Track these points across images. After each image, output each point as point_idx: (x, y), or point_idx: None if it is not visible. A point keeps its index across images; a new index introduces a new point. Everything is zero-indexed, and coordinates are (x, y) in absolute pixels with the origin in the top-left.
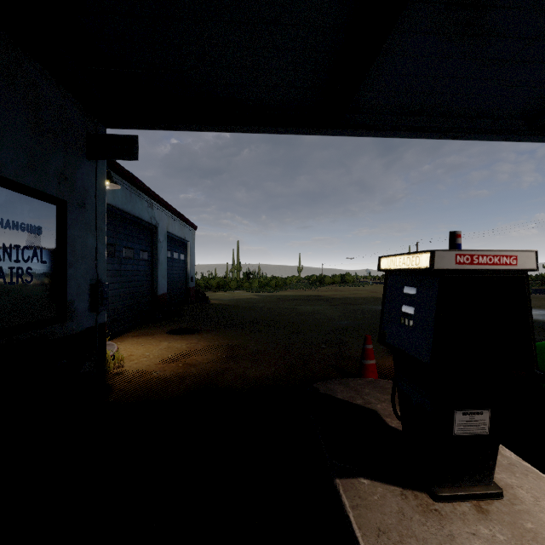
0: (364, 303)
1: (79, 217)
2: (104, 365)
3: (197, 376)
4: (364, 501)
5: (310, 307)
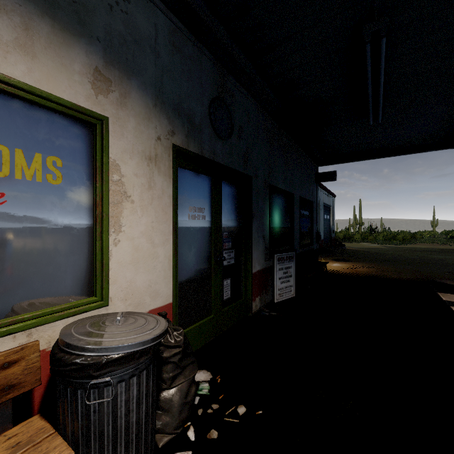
0: None
1: (314, 206)
2: None
3: (364, 274)
4: (446, 295)
5: (441, 256)
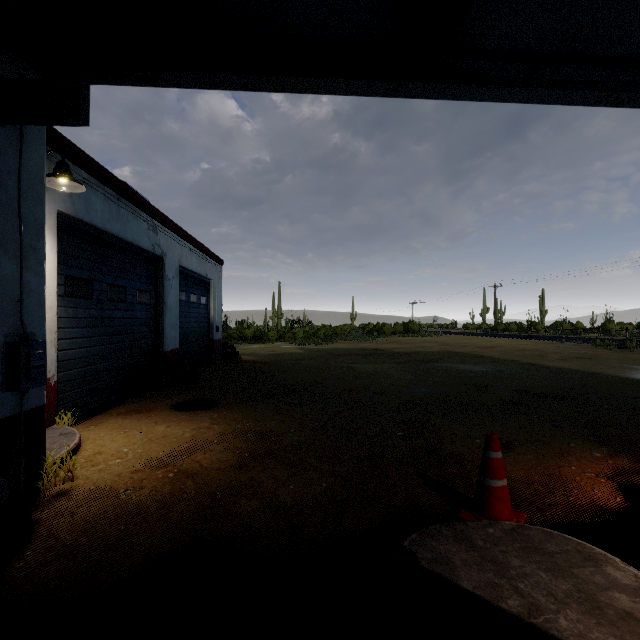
0: (438, 360)
1: None
2: (40, 478)
3: (194, 501)
4: None
5: (370, 366)
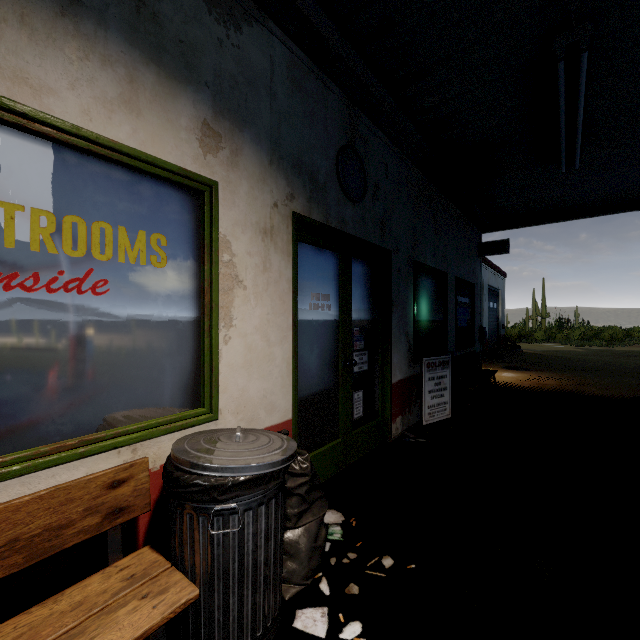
0: None
1: (476, 291)
2: None
3: (552, 389)
4: None
5: None
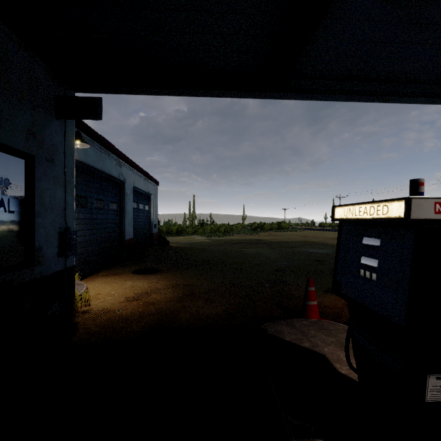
0: (298, 246)
1: (48, 171)
2: (72, 304)
3: (156, 315)
4: None
5: (253, 250)
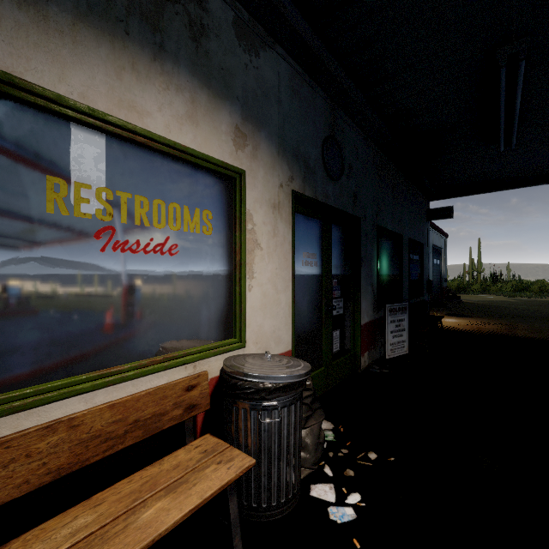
0: None
1: (424, 249)
2: None
3: (490, 332)
4: None
5: None
